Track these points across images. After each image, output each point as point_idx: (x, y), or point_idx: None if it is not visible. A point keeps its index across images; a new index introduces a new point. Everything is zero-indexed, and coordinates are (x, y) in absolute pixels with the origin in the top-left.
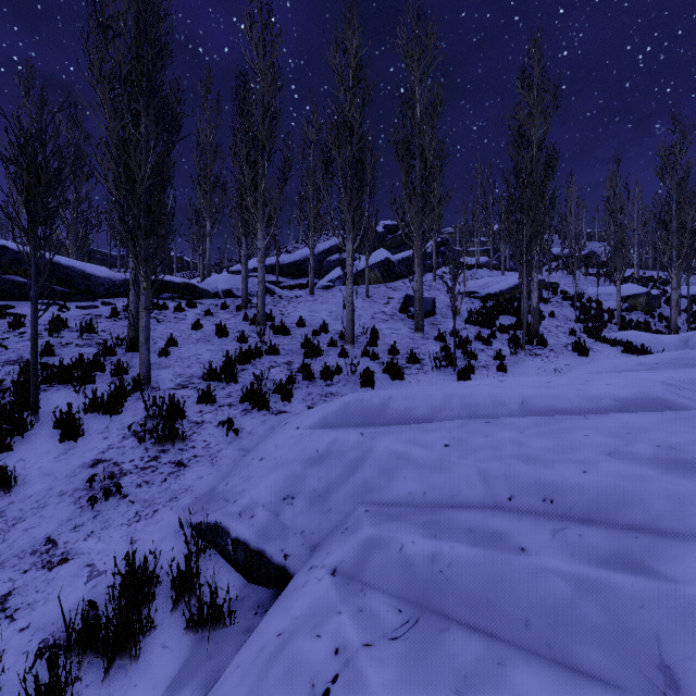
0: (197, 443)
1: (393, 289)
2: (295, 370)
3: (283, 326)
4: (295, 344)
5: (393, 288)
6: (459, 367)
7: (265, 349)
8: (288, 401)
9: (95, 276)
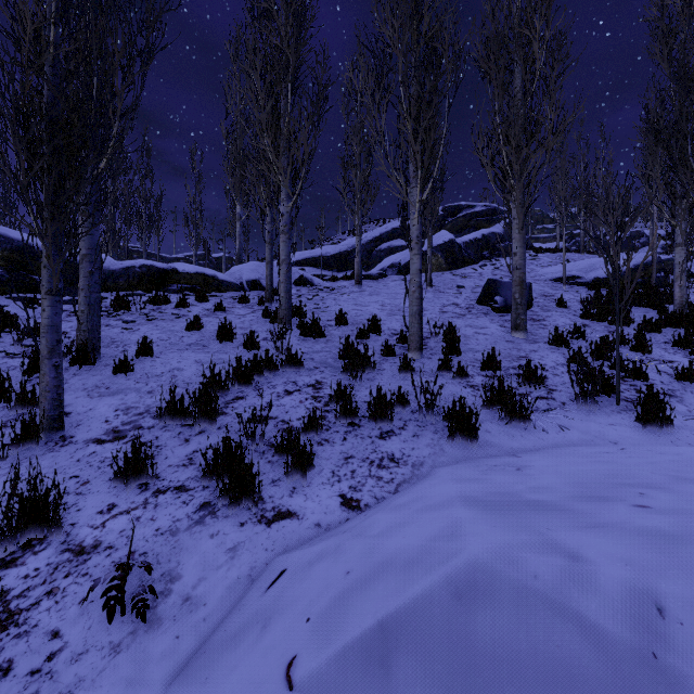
0: (28, 644)
1: (461, 277)
2: (325, 399)
3: (315, 324)
4: (330, 351)
5: (461, 275)
6: (621, 394)
7: (281, 361)
8: (301, 481)
9: None
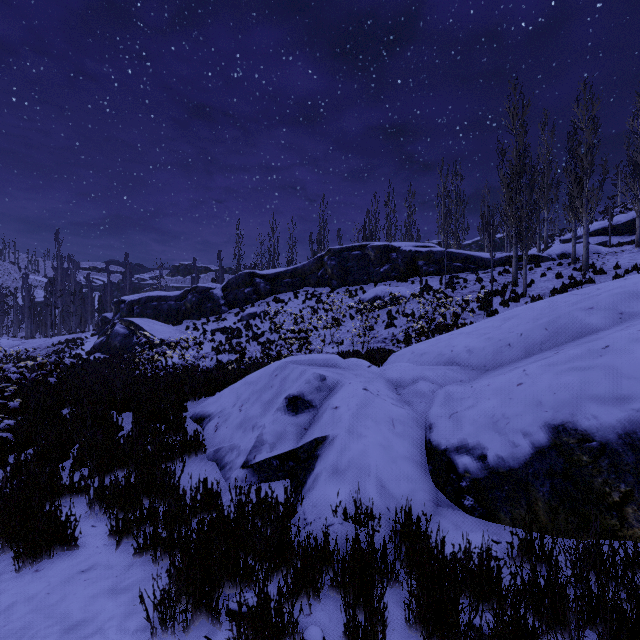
0: None
1: None
2: None
3: (601, 270)
4: (608, 278)
5: None
6: None
7: (585, 281)
8: None
9: (485, 259)
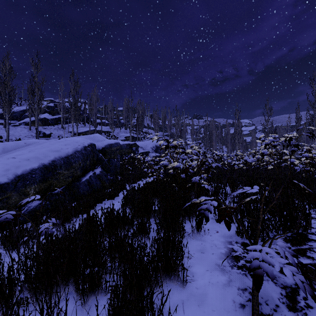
0: None
1: (44, 128)
2: None
3: None
4: None
5: (44, 128)
6: None
7: None
8: None
9: None
